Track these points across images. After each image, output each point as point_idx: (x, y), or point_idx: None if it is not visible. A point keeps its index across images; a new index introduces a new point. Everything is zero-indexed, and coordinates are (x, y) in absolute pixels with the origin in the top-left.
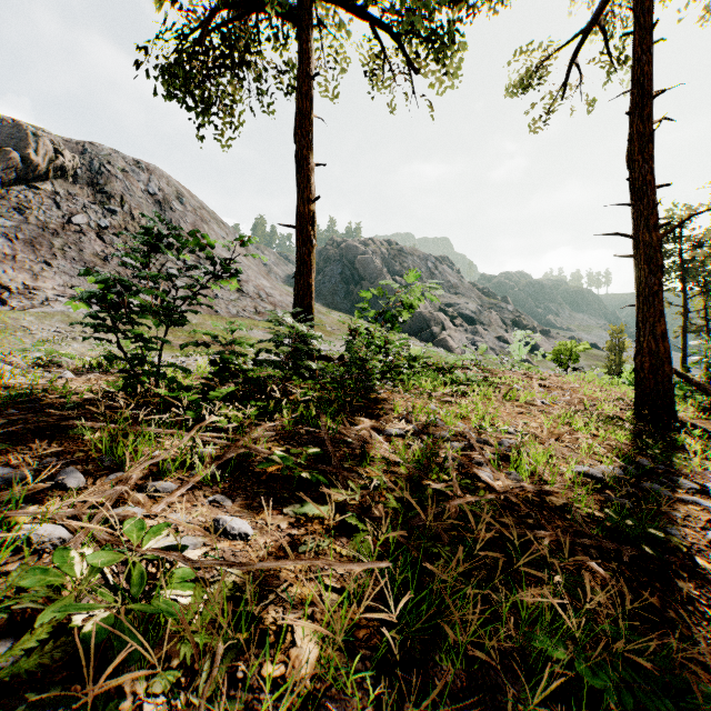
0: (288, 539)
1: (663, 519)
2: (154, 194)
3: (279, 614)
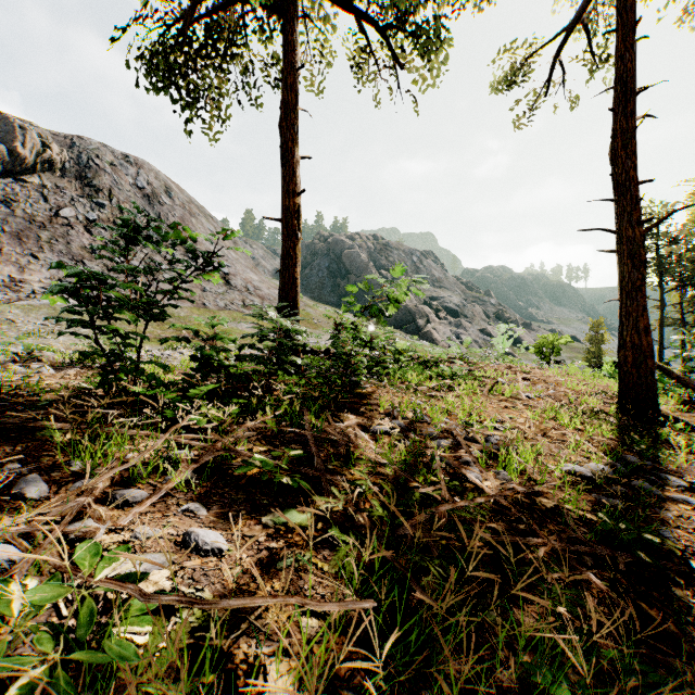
0: (265, 553)
1: (655, 520)
2: (143, 188)
3: (251, 648)
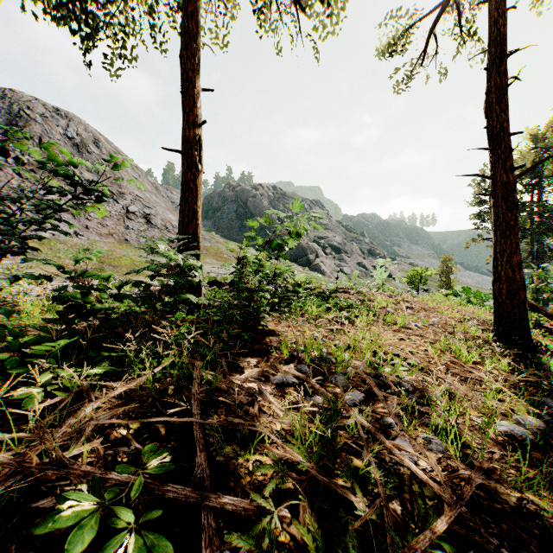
0: None
1: None
2: (72, 138)
3: None
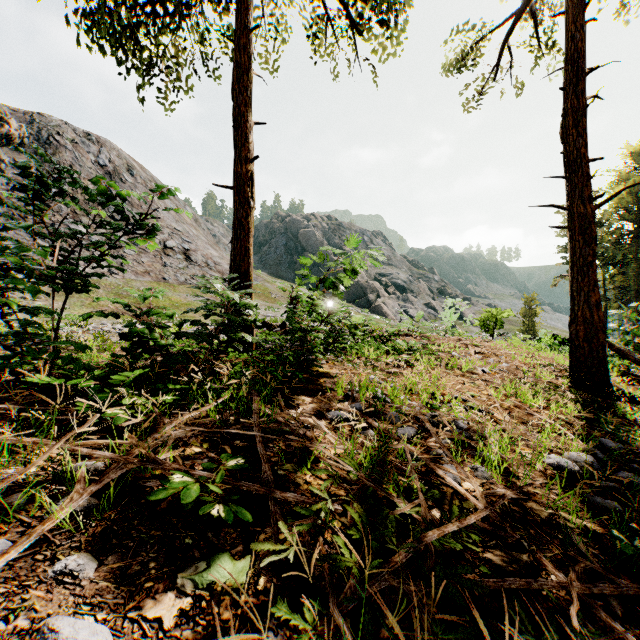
0: None
1: None
2: (105, 166)
3: None
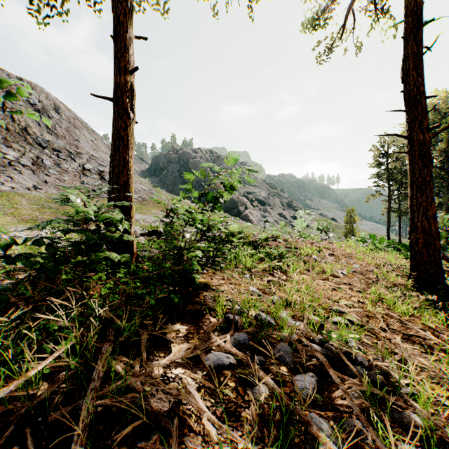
0: None
1: None
2: (35, 104)
3: None
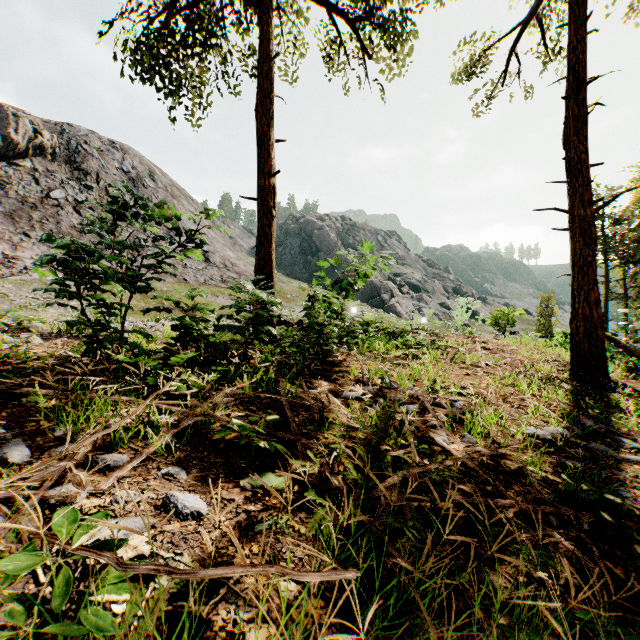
0: (244, 516)
1: (613, 480)
2: (128, 172)
3: (230, 614)
